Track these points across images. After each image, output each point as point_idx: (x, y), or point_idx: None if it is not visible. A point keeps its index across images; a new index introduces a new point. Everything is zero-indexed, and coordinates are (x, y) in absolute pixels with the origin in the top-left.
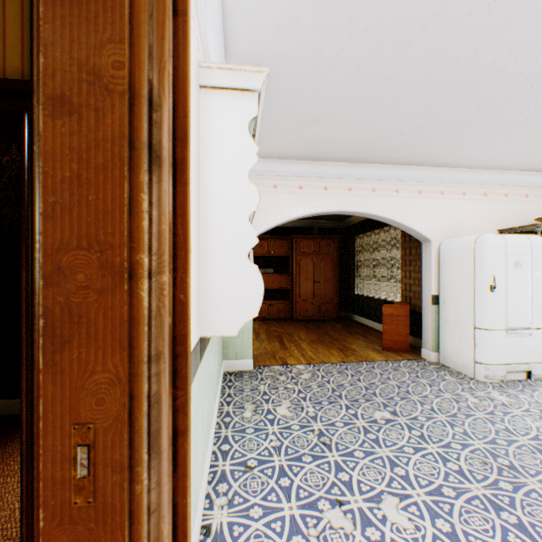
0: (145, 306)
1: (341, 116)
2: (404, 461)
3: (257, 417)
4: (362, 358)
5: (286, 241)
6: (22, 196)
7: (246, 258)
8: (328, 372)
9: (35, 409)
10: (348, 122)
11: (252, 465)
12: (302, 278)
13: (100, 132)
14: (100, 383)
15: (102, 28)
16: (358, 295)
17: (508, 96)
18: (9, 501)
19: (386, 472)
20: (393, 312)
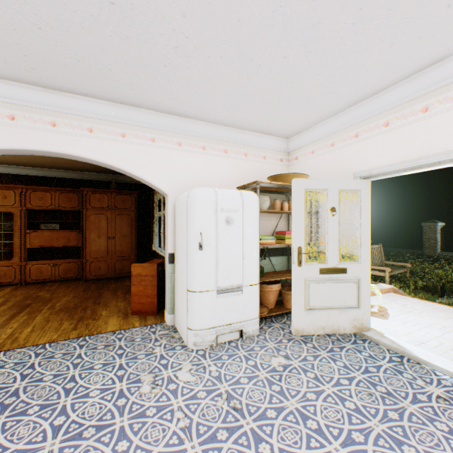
0: None
1: None
2: None
3: None
4: (90, 331)
5: (77, 194)
6: None
7: None
8: None
9: None
10: None
11: None
12: (94, 234)
13: None
14: None
15: None
16: (158, 250)
17: None
18: None
19: None
20: (142, 272)
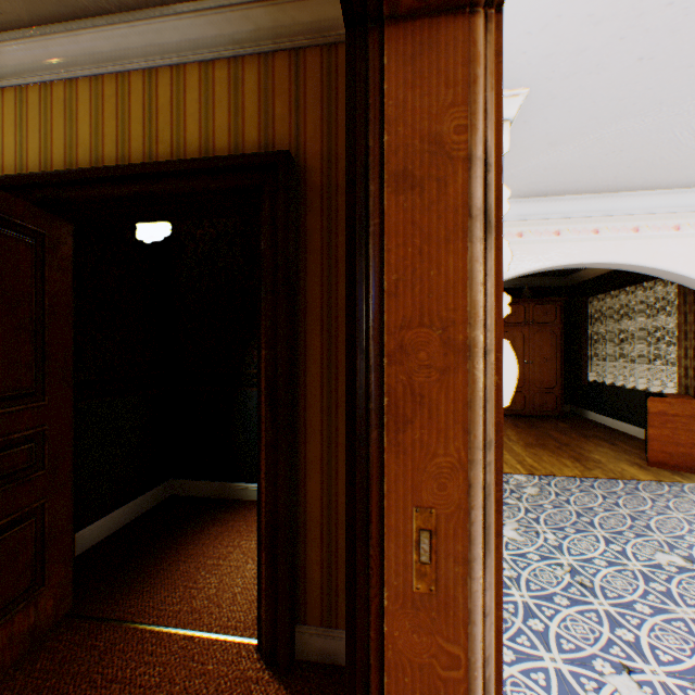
0: (479, 387)
1: (598, 130)
2: None
3: None
4: (615, 474)
5: None
6: (260, 271)
7: None
8: (563, 488)
9: (369, 487)
10: (607, 137)
11: None
12: None
13: (440, 203)
14: (440, 467)
15: (442, 93)
16: (594, 382)
17: None
18: (228, 584)
19: None
20: (666, 410)
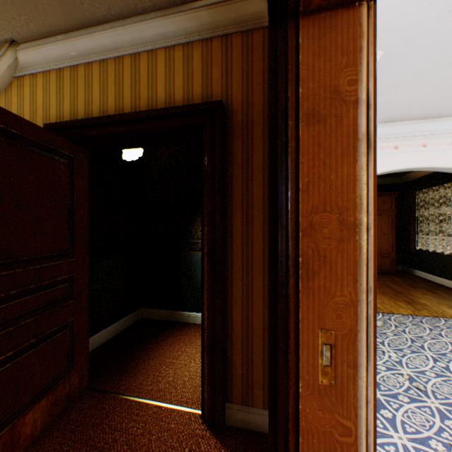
0: (363, 252)
1: (428, 76)
2: None
3: None
4: (437, 314)
5: None
6: (203, 177)
7: None
8: (400, 322)
9: (288, 315)
10: (434, 80)
11: None
12: None
13: (337, 131)
14: (337, 303)
15: (339, 59)
16: (420, 250)
17: None
18: (180, 375)
19: None
20: None
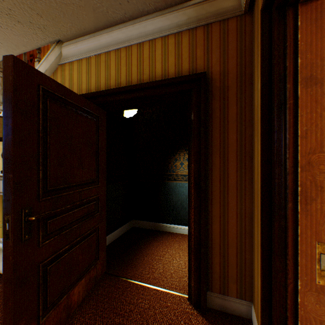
0: None
1: None
2: None
3: None
4: None
5: None
6: (190, 128)
7: None
8: None
9: (286, 230)
10: None
11: None
12: None
13: None
14: None
15: None
16: None
17: None
18: (167, 268)
19: None
20: None
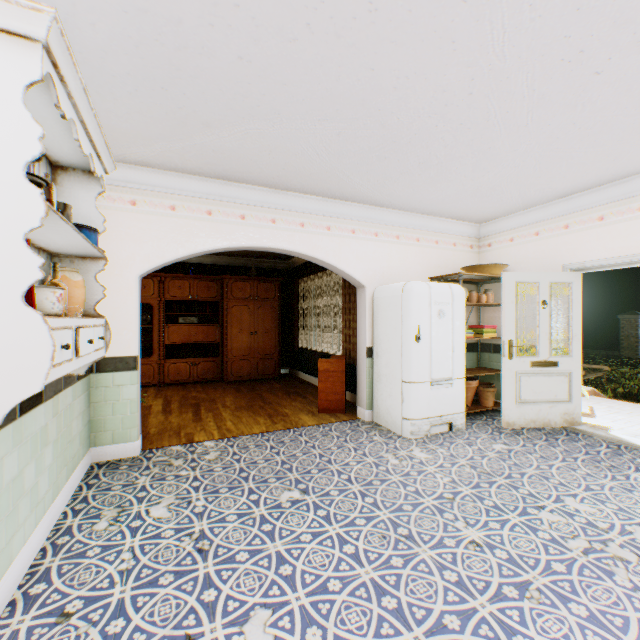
0: None
1: (242, 124)
2: (296, 554)
3: (116, 527)
4: (292, 424)
5: (216, 283)
6: None
7: (20, 301)
8: (243, 447)
9: None
10: (253, 133)
11: (73, 610)
12: (236, 329)
13: None
14: None
15: None
16: (304, 348)
17: (418, 133)
18: None
19: (269, 575)
20: (329, 368)
